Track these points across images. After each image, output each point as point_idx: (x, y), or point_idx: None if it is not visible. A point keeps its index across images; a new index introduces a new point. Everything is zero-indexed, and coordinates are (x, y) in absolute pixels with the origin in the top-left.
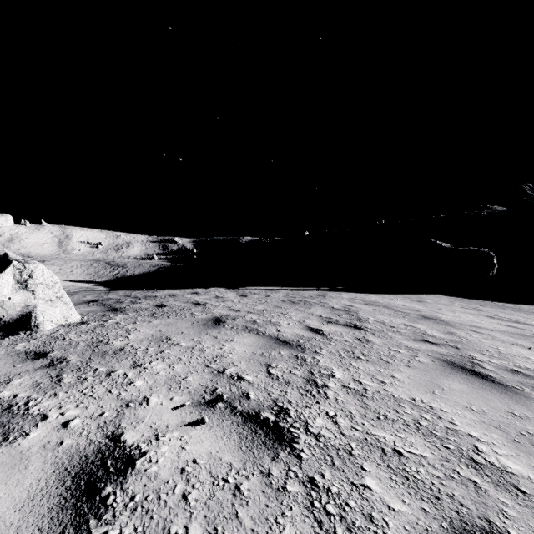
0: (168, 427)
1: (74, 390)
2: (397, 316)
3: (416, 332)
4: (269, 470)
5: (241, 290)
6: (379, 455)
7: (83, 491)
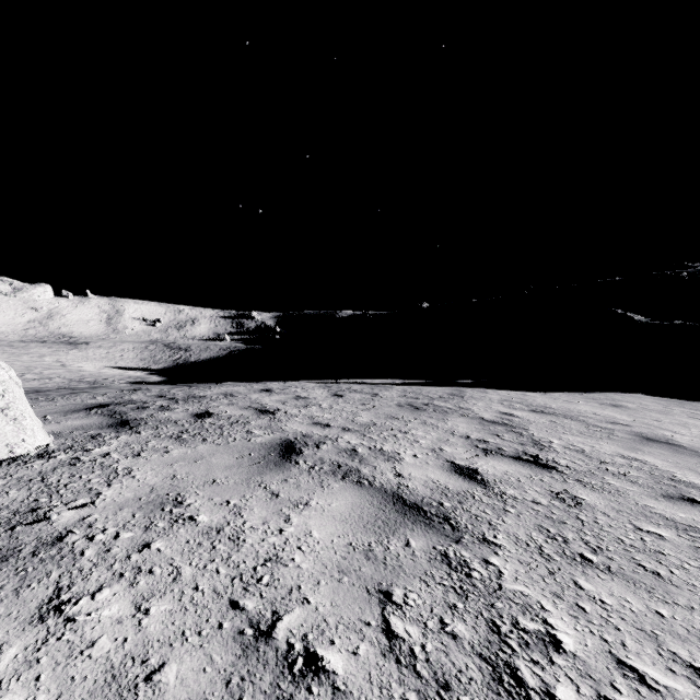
0: None
1: None
2: (598, 436)
3: (657, 475)
4: None
5: (335, 386)
6: None
7: None
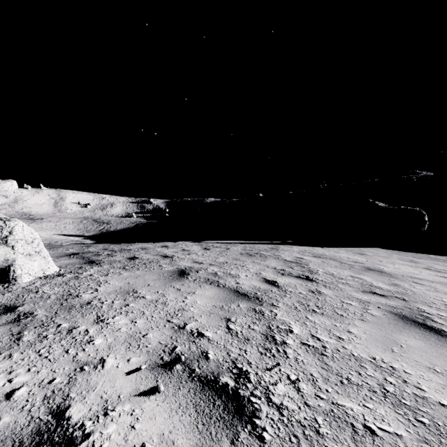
0: (119, 397)
1: (31, 351)
2: (344, 268)
3: (364, 284)
4: None
5: (205, 244)
6: (349, 435)
7: None
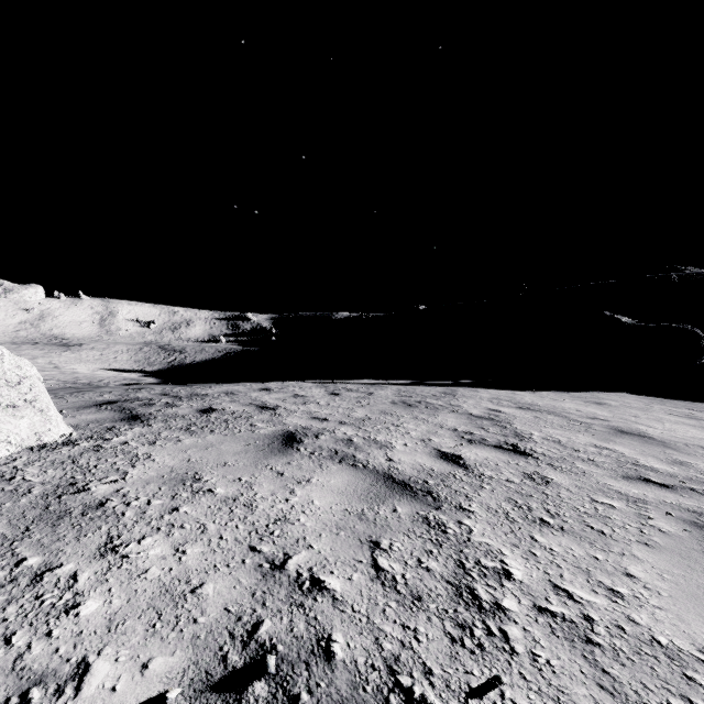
0: None
1: None
2: (576, 430)
3: (622, 461)
4: None
5: (332, 385)
6: None
7: None
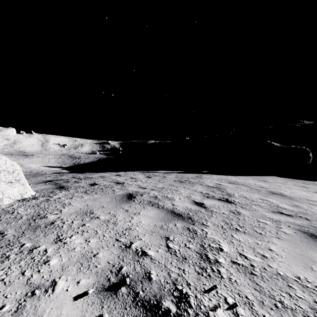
0: None
1: None
2: (253, 192)
3: (272, 205)
4: None
5: (147, 173)
6: None
7: None
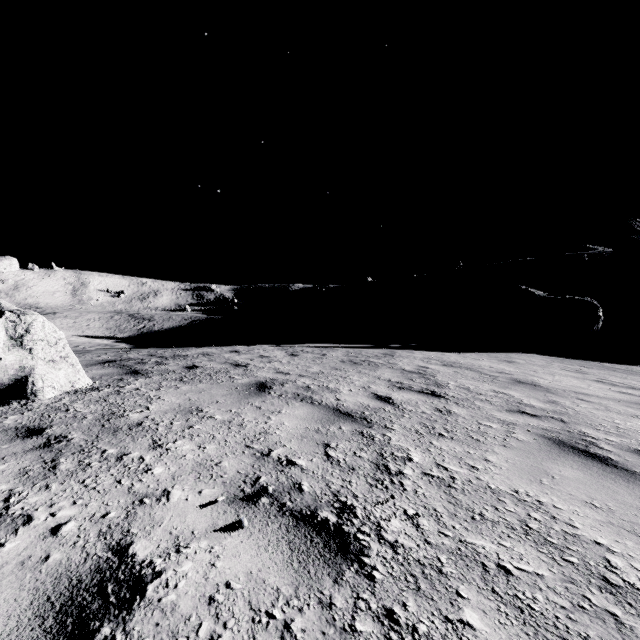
0: (193, 533)
1: (73, 481)
2: (484, 380)
3: (510, 401)
4: (331, 598)
5: (291, 348)
6: (479, 574)
7: (69, 635)
